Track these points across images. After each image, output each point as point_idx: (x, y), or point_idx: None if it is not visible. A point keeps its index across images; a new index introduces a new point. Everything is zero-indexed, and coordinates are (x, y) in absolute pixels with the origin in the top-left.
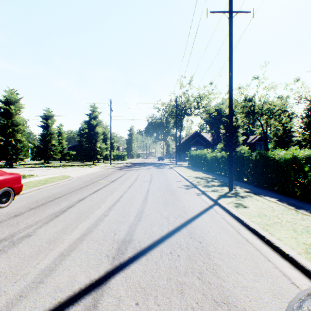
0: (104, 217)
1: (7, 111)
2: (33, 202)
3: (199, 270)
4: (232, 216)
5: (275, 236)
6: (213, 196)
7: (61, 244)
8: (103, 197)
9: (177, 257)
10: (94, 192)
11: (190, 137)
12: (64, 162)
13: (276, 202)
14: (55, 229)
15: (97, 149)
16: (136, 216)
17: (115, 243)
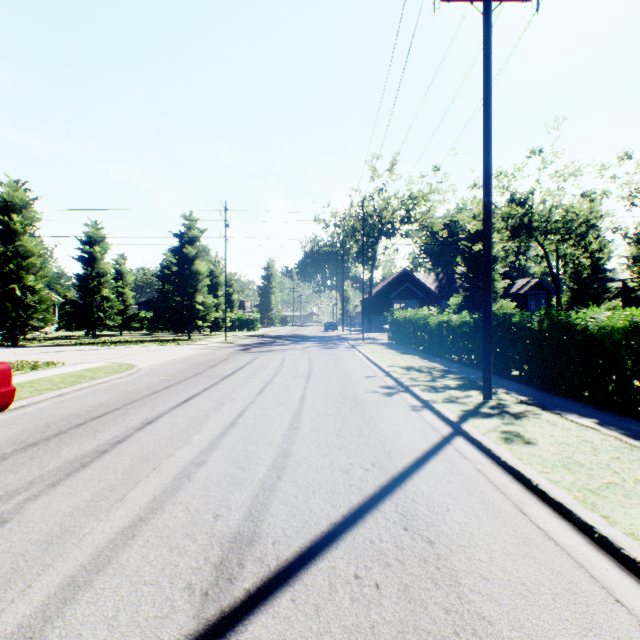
0: (195, 468)
1: (5, 227)
2: (37, 429)
3: (436, 638)
4: (500, 465)
5: (621, 527)
6: (449, 414)
7: (76, 548)
8: (200, 414)
9: (374, 591)
10: (181, 403)
11: (392, 283)
12: (128, 333)
13: (597, 430)
14: (70, 503)
15: (197, 308)
16: (273, 466)
17: (215, 546)
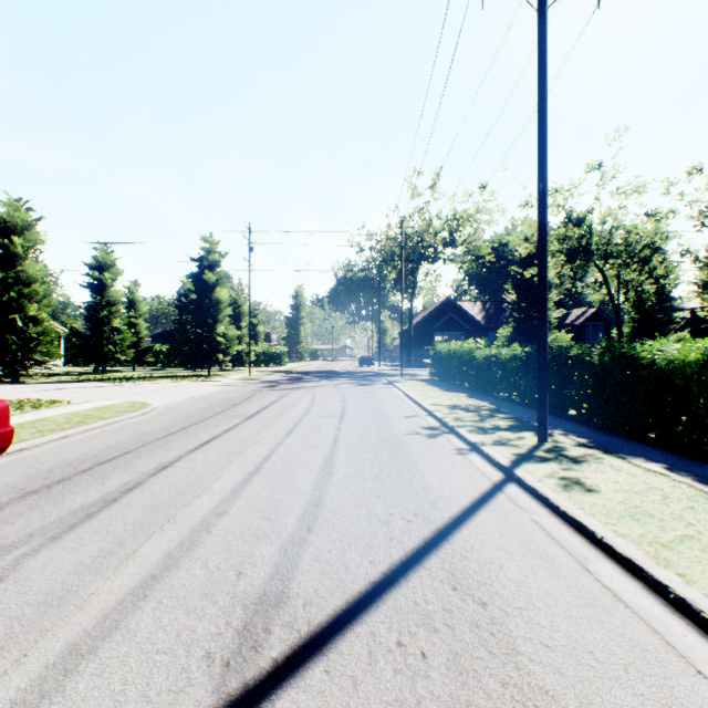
0: (215, 519)
1: (5, 250)
2: (38, 475)
3: None
4: (559, 516)
5: (700, 587)
6: (500, 458)
7: (79, 611)
8: (220, 458)
9: (420, 661)
10: (200, 446)
11: (434, 313)
12: (142, 369)
13: (667, 476)
14: (73, 559)
15: (218, 340)
16: (303, 516)
17: (238, 609)
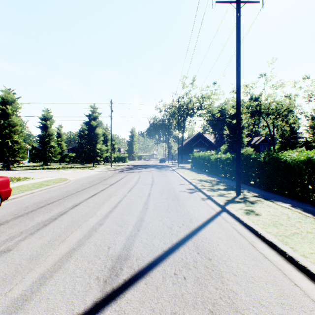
0: (98, 226)
1: (4, 111)
2: (22, 209)
3: (211, 300)
4: (243, 225)
5: (299, 252)
6: (219, 201)
7: (44, 261)
8: (100, 202)
9: (183, 280)
10: (91, 197)
11: (193, 139)
12: (63, 164)
13: (290, 209)
14: (40, 242)
15: (97, 151)
16: (135, 225)
17: (109, 261)
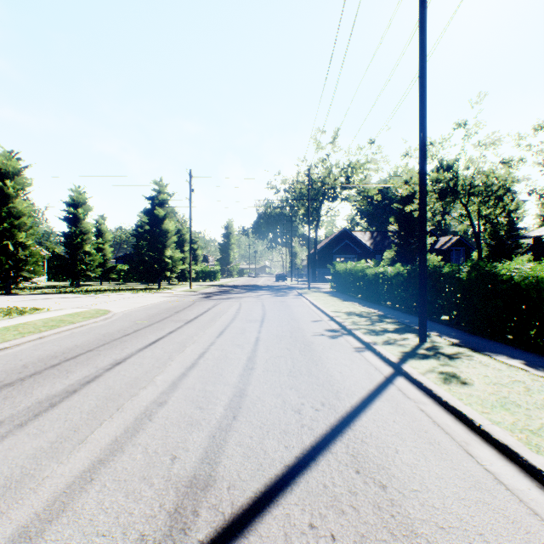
0: (156, 408)
1: (0, 191)
2: (15, 370)
3: None
4: (441, 405)
5: None
6: (389, 355)
7: (32, 494)
8: (164, 356)
9: (330, 543)
10: (148, 345)
11: (334, 240)
12: (108, 283)
13: (527, 370)
14: (34, 445)
15: (166, 261)
16: (229, 405)
17: (171, 492)
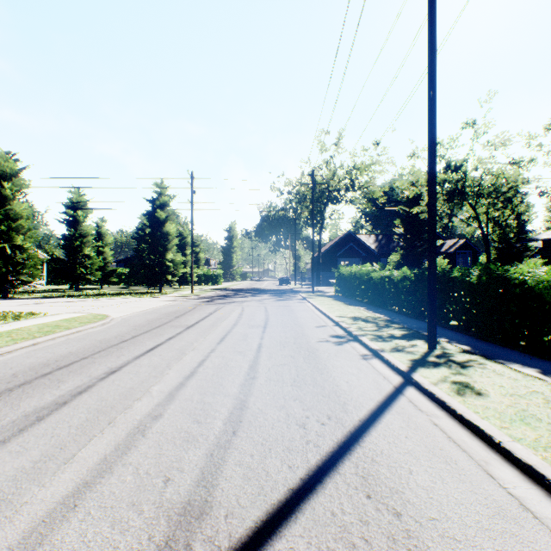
0: (151, 422)
1: None
2: (3, 379)
3: None
4: (456, 418)
5: None
6: (398, 363)
7: (8, 524)
8: (162, 364)
9: None
10: (146, 353)
11: (338, 243)
12: (108, 287)
13: (544, 380)
14: (15, 464)
15: (167, 265)
16: (229, 419)
17: (162, 521)
